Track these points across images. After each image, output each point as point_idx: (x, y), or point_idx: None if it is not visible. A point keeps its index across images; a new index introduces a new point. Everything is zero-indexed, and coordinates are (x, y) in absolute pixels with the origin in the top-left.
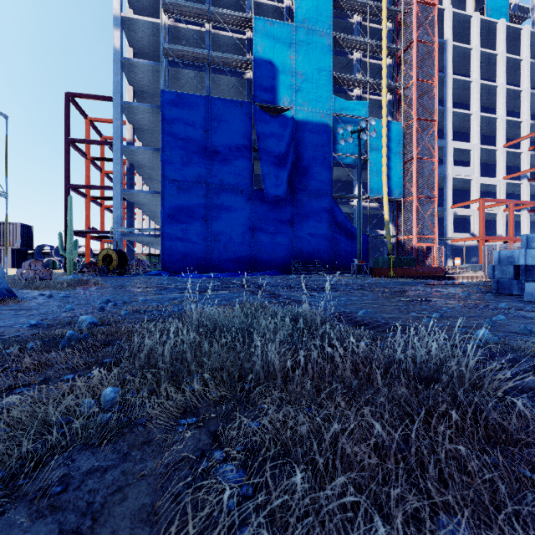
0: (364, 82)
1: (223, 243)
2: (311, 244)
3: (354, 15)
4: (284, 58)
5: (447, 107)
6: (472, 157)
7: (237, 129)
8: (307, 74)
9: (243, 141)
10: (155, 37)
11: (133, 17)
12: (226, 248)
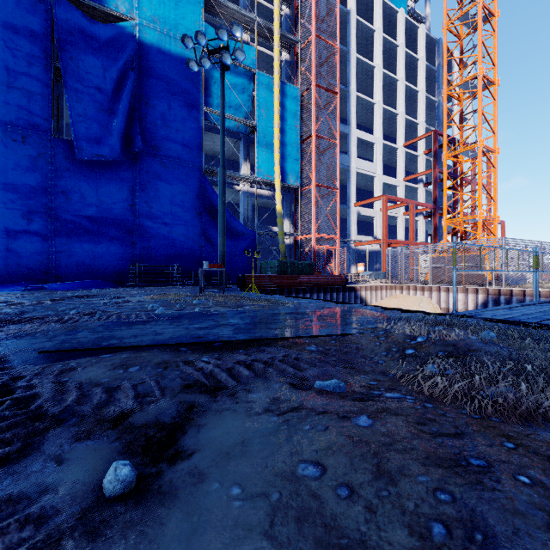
0: (251, 21)
1: None
2: (167, 239)
3: None
4: None
5: (351, 88)
6: (375, 152)
7: (15, 22)
8: None
9: (29, 48)
10: None
11: None
12: None
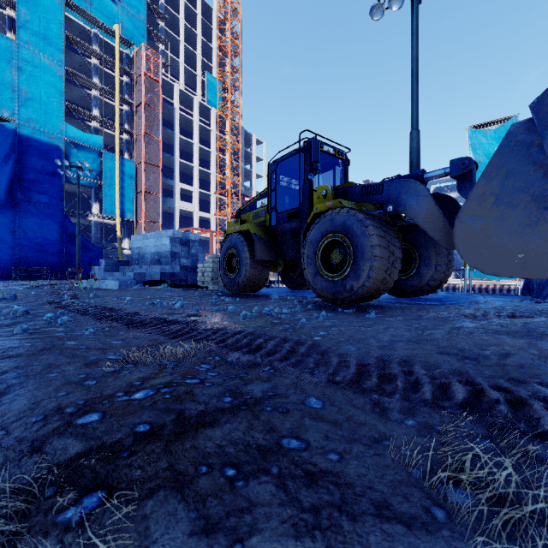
0: (99, 119)
1: None
2: (38, 252)
3: (92, 56)
4: (3, 70)
5: (175, 157)
6: (194, 197)
7: None
8: (33, 94)
9: None
10: None
11: None
12: None
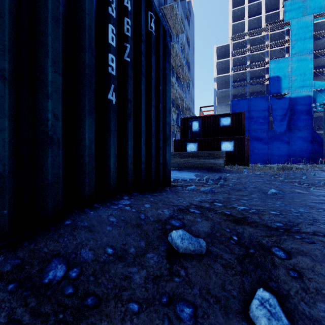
0: None
1: (255, 152)
2: (299, 151)
3: None
4: (285, 73)
5: None
6: None
7: (262, 107)
8: (297, 76)
9: (264, 112)
10: (226, 78)
11: (220, 76)
12: (257, 154)
